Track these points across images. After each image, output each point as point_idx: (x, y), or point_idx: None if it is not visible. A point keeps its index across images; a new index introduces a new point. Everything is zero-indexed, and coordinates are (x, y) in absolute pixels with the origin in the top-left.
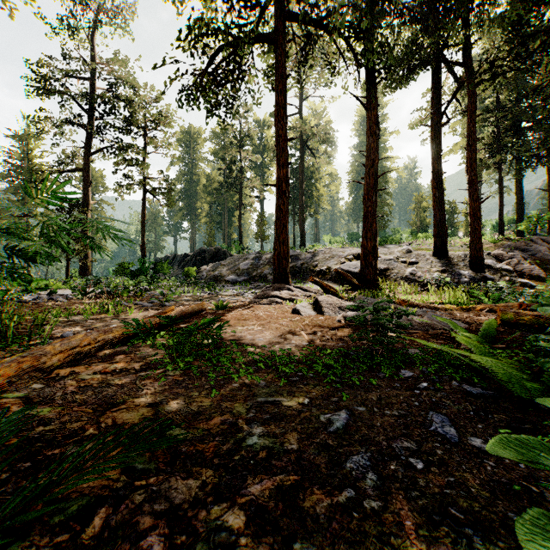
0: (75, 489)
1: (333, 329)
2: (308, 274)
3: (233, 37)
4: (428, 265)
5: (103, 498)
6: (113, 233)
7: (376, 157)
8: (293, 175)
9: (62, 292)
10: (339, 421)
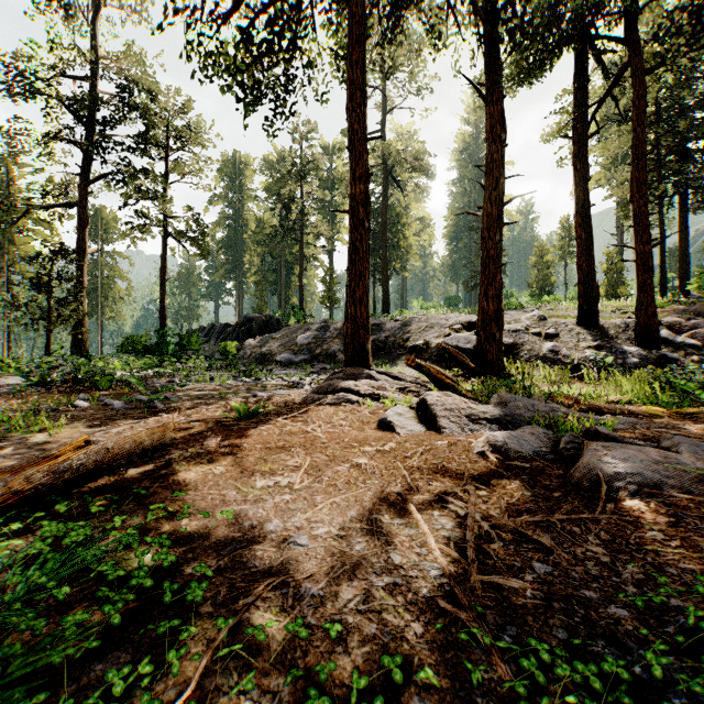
0: None
1: (478, 483)
2: (397, 352)
3: None
4: (573, 338)
5: None
6: None
7: (501, 174)
8: (373, 218)
9: (17, 380)
10: None
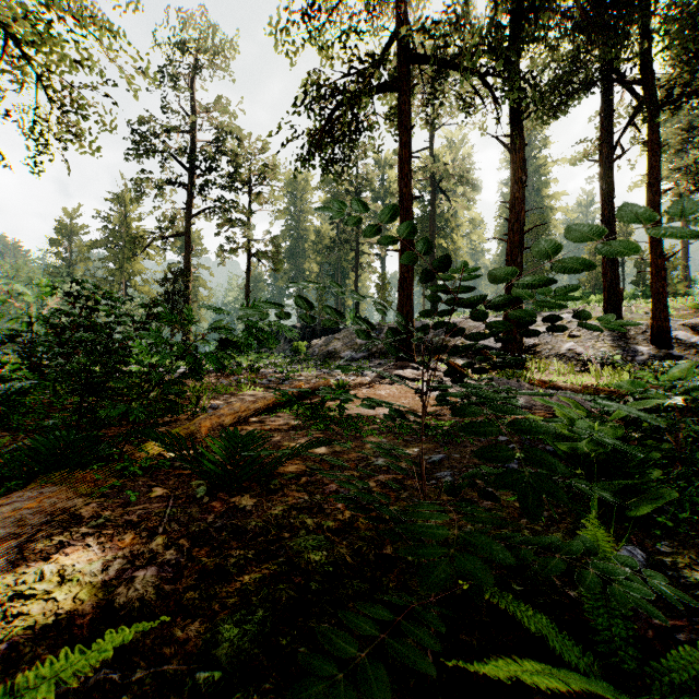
0: (287, 471)
1: None
2: None
3: (351, 92)
4: (593, 338)
5: (302, 475)
6: (288, 331)
7: (522, 209)
8: (422, 226)
9: None
10: (436, 457)
